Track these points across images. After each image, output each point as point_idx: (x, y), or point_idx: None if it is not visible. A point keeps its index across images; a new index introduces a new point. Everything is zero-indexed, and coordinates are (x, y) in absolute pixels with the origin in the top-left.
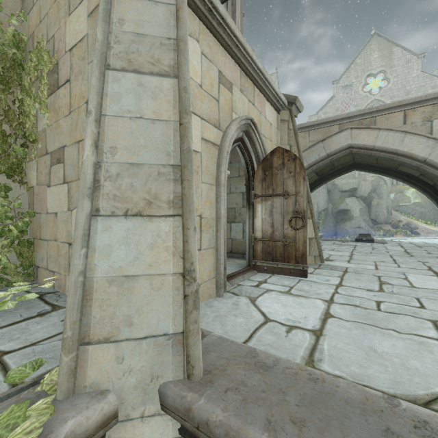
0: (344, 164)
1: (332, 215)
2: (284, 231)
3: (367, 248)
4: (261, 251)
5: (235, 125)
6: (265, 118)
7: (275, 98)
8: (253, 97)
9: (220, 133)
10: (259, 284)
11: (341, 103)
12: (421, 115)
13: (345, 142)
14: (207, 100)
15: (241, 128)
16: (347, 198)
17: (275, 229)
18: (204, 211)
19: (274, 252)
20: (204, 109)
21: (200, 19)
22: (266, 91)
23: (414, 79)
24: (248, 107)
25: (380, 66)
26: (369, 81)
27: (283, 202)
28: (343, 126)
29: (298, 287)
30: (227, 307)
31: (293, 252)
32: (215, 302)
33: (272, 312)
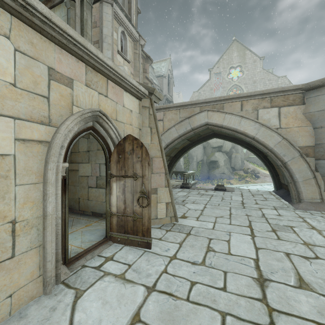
0: (207, 133)
1: (207, 164)
2: (133, 208)
3: (218, 199)
4: (116, 224)
5: (71, 120)
6: (123, 107)
7: (134, 89)
8: (106, 90)
9: (52, 128)
10: (103, 263)
11: (214, 85)
12: (251, 105)
13: (204, 120)
14: (26, 98)
15: (85, 120)
16: (216, 153)
17: (127, 206)
18: (20, 214)
19: (126, 226)
20: (20, 108)
21: (12, 14)
22: (123, 84)
23: (258, 73)
24: (99, 99)
25: (238, 62)
26: (232, 71)
27: (133, 182)
28: (203, 108)
29: (135, 265)
30: (38, 318)
31: (140, 226)
32: (32, 308)
33: (82, 321)
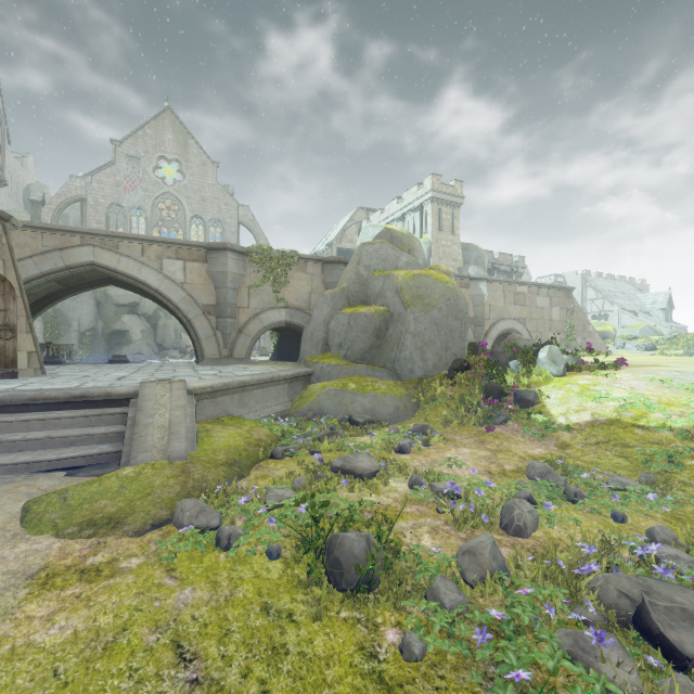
0: (98, 277)
1: (104, 338)
2: None
3: (111, 366)
4: None
5: None
6: None
7: None
8: None
9: None
10: None
11: (124, 178)
12: (155, 252)
13: (88, 258)
14: None
15: None
16: (125, 315)
17: None
18: None
19: None
20: None
21: None
22: None
23: (210, 187)
24: None
25: (175, 153)
26: (165, 163)
27: None
28: (86, 241)
29: (5, 383)
30: None
31: (3, 359)
32: None
33: None
